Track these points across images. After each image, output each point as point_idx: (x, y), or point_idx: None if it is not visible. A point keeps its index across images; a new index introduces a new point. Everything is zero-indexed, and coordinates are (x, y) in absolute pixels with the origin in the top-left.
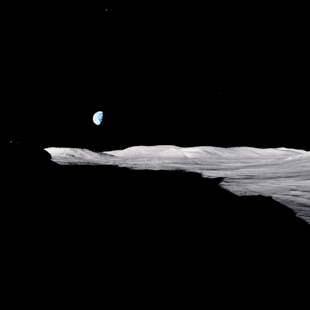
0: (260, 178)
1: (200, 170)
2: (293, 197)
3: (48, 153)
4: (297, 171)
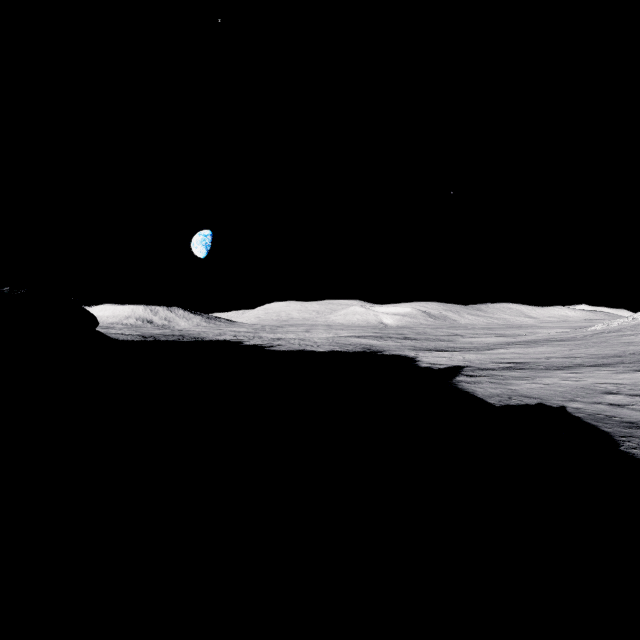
0: (539, 369)
1: (413, 352)
2: (612, 409)
3: (91, 315)
4: (616, 353)
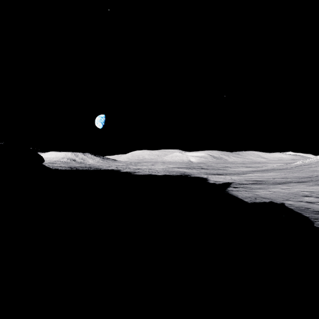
0: (270, 184)
1: (206, 175)
2: (308, 204)
3: (40, 156)
4: (308, 176)
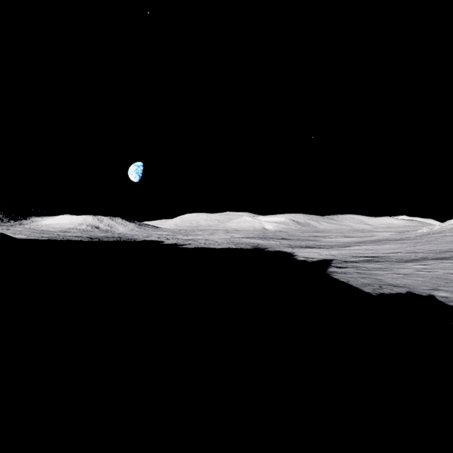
0: (393, 262)
1: (290, 249)
2: None
3: None
4: (448, 249)
